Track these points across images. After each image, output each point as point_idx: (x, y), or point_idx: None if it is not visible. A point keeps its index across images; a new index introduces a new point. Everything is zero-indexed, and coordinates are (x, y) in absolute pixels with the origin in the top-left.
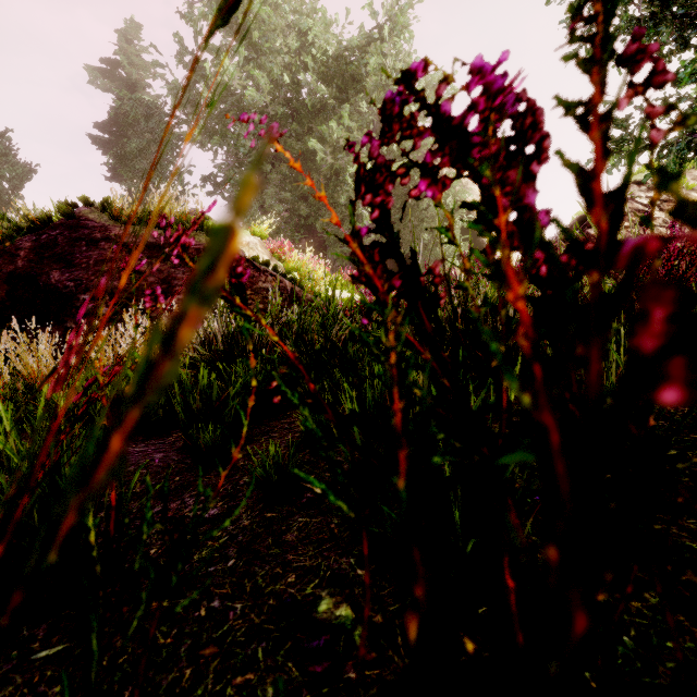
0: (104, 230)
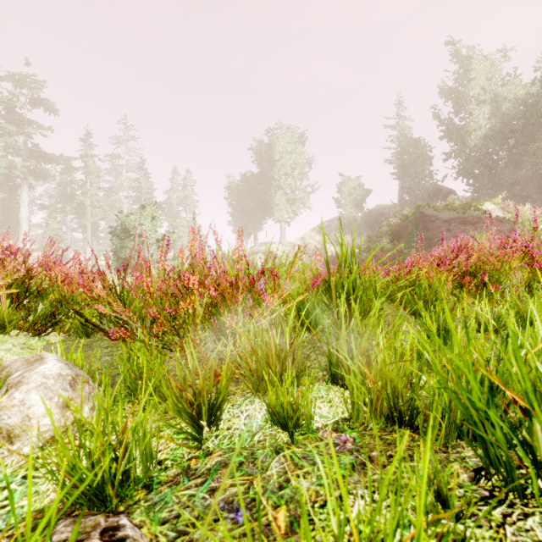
0: (434, 216)
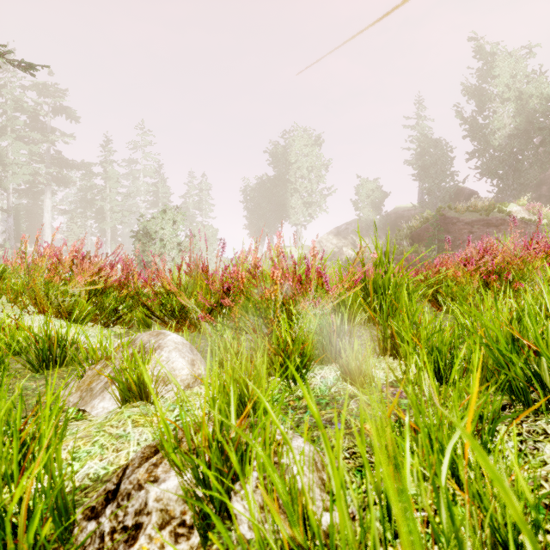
0: (456, 218)
